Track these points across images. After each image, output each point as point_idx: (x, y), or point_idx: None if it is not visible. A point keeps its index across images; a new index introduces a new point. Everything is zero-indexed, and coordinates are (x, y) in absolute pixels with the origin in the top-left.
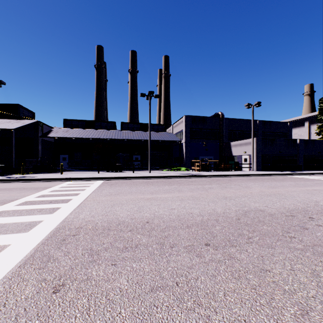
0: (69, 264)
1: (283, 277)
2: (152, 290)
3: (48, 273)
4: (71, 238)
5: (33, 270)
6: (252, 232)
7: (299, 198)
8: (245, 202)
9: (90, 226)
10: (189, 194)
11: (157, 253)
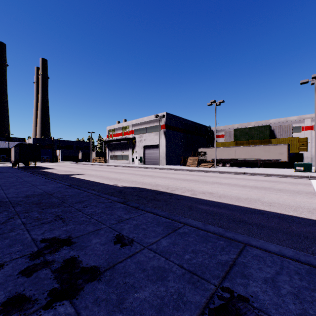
0: None
1: None
2: None
3: None
4: None
5: None
6: None
7: None
8: None
9: None
10: None
11: None
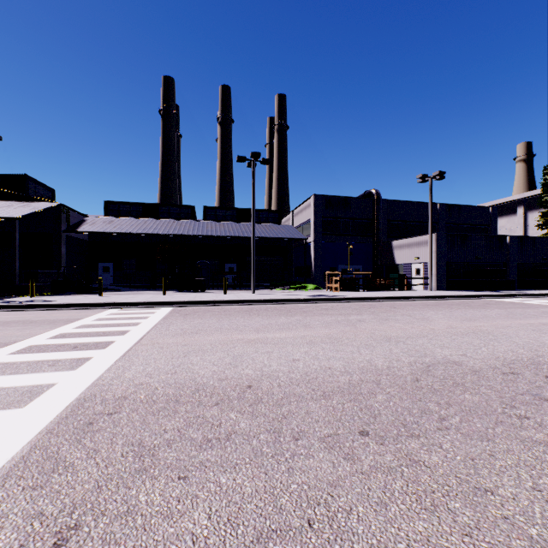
0: (95, 478)
1: (523, 506)
2: (259, 539)
3: (50, 499)
4: (105, 420)
5: (20, 492)
6: (446, 407)
7: (519, 340)
8: (424, 347)
9: (143, 395)
10: (323, 332)
11: (268, 451)
